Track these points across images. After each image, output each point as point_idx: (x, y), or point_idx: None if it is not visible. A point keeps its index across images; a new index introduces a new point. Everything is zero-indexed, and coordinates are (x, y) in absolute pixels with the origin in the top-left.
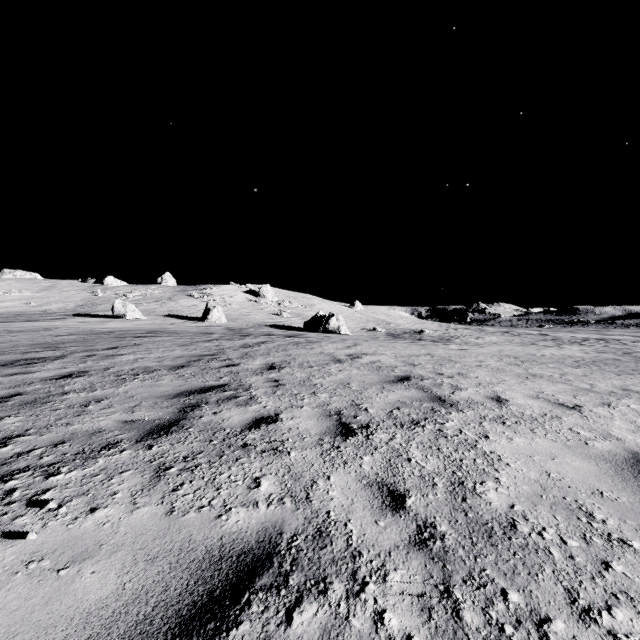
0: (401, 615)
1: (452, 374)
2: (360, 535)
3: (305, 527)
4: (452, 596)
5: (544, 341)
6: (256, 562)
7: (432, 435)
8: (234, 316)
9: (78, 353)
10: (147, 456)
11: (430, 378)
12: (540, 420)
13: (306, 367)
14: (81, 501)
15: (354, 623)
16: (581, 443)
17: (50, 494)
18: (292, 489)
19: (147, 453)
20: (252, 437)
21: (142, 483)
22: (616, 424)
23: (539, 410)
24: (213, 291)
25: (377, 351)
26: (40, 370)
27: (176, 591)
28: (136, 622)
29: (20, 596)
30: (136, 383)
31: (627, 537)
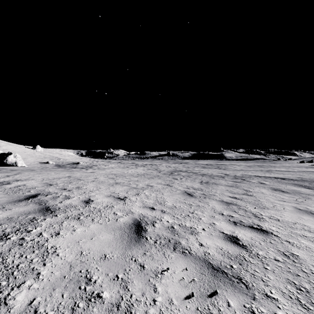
0: None
1: (72, 188)
2: None
3: None
4: None
5: (132, 166)
6: None
7: (9, 246)
8: None
9: None
10: None
11: (54, 193)
12: (102, 211)
13: None
14: None
15: None
16: (114, 221)
17: None
18: None
19: None
20: None
21: None
22: (136, 204)
23: (106, 204)
24: None
25: (31, 177)
26: None
27: None
28: None
29: None
30: None
31: (102, 289)
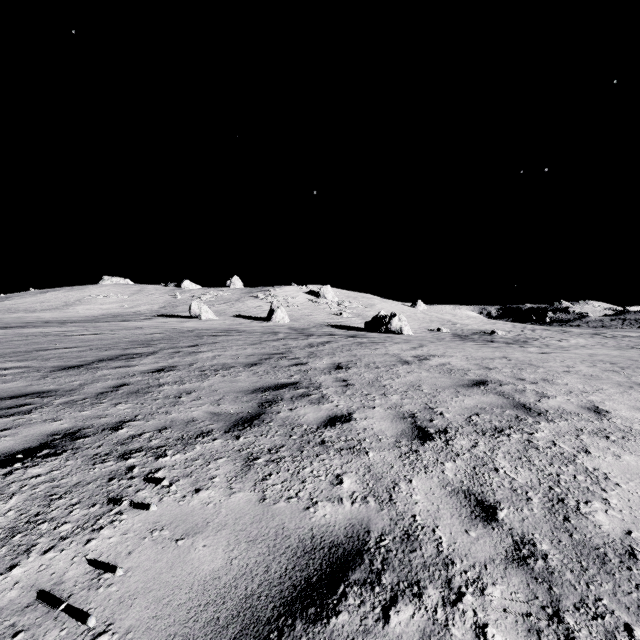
0: (505, 632)
1: (535, 380)
2: (450, 543)
3: (392, 528)
4: (563, 622)
5: None
6: (347, 556)
7: (520, 445)
8: (296, 316)
9: (166, 350)
10: (236, 446)
11: (510, 383)
12: None
13: (373, 368)
14: (187, 481)
15: (454, 632)
16: None
17: (161, 473)
18: (374, 489)
19: (235, 443)
20: (329, 435)
21: (235, 470)
22: None
23: None
24: (276, 292)
25: (445, 353)
26: (139, 364)
27: (277, 573)
28: (245, 596)
29: (150, 558)
30: (217, 378)
31: None
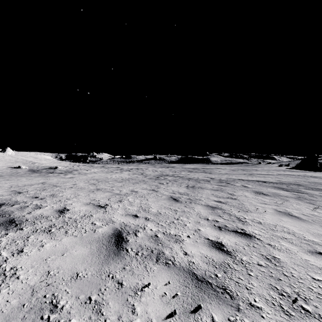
0: None
1: (46, 196)
2: None
3: None
4: None
5: (117, 170)
6: None
7: None
8: None
9: None
10: None
11: (22, 202)
12: (78, 221)
13: None
14: None
15: None
16: (92, 232)
17: None
18: None
19: None
20: None
21: None
22: (117, 212)
23: (83, 213)
24: None
25: None
26: None
27: None
28: None
29: None
30: None
31: (71, 317)
